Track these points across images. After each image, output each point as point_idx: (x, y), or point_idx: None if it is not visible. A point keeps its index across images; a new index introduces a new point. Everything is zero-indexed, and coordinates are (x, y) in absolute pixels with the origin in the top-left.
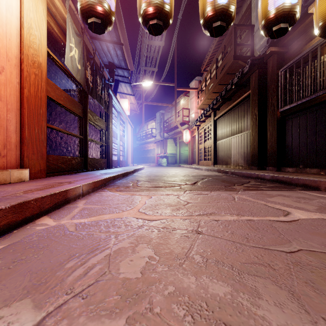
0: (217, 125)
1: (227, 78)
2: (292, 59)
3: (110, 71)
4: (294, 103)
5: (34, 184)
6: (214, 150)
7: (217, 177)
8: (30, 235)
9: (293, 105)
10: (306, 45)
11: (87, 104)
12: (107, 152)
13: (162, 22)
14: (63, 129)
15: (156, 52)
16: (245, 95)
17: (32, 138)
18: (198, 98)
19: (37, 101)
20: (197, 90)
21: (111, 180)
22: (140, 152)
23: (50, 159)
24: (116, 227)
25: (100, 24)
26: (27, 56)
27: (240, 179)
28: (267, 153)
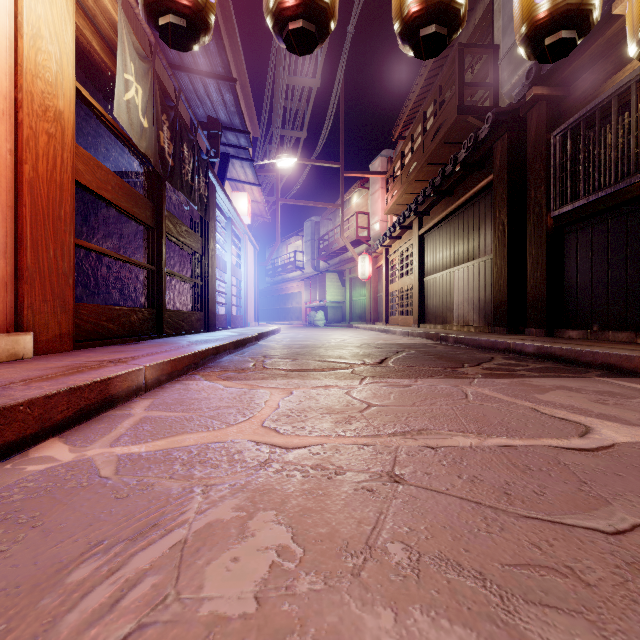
0: (424, 244)
1: (445, 152)
2: (578, 110)
3: (211, 135)
4: (582, 199)
5: (41, 365)
6: (419, 294)
7: (426, 349)
8: (6, 488)
9: (580, 203)
10: (607, 82)
11: (164, 200)
12: (204, 297)
13: (314, 25)
14: (116, 251)
15: (304, 100)
16: (481, 185)
17: (42, 268)
18: (387, 192)
19: (53, 190)
20: (386, 176)
21: (211, 356)
22: (272, 298)
23: (84, 313)
24: (208, 465)
25: (184, 29)
26: (31, 96)
27: (472, 352)
28: (527, 301)
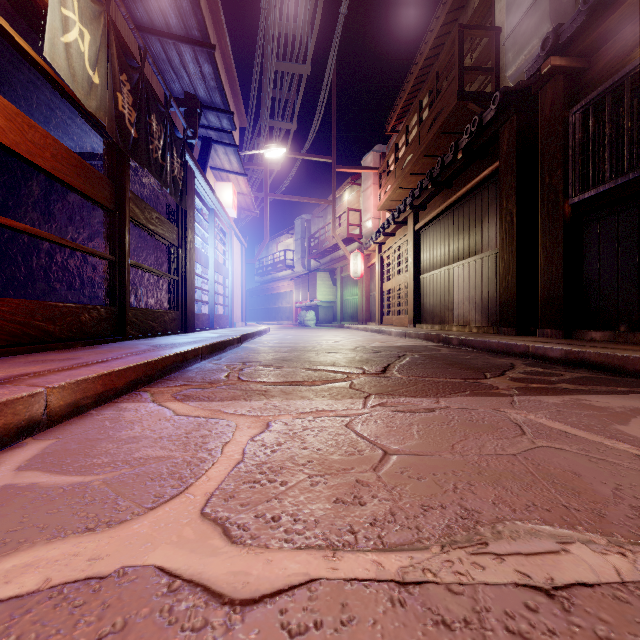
0: (420, 240)
1: (442, 143)
2: (603, 82)
3: (189, 113)
4: (608, 182)
5: None
6: (415, 292)
7: (430, 352)
8: None
9: (606, 187)
10: None
11: (127, 179)
12: (181, 295)
13: None
14: (81, 242)
15: (294, 90)
16: (485, 173)
17: None
18: (380, 187)
19: None
20: (379, 171)
21: (174, 364)
22: (262, 297)
23: (5, 310)
24: None
25: None
26: None
27: (484, 356)
28: (540, 298)
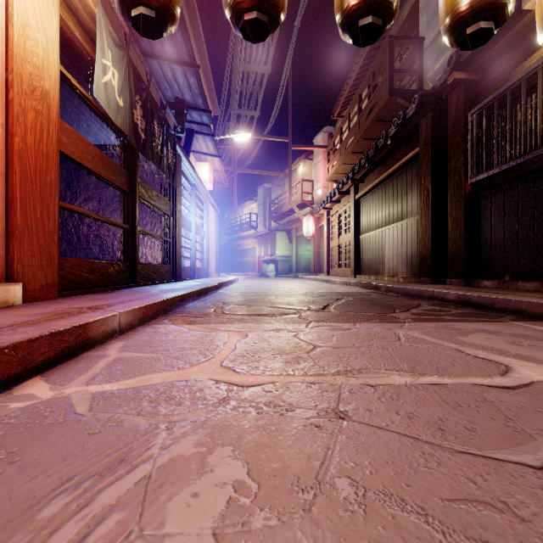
0: (360, 207)
1: (377, 128)
2: (492, 92)
3: (178, 114)
4: (496, 168)
5: (28, 311)
6: (356, 249)
7: (362, 296)
8: None
9: (494, 171)
10: (518, 68)
11: (137, 169)
12: (172, 252)
13: (266, 16)
14: (96, 213)
15: (258, 84)
16: (408, 156)
17: (31, 227)
18: (328, 163)
19: (40, 159)
20: (327, 149)
21: (177, 303)
22: (230, 253)
23: (67, 266)
24: (173, 403)
25: (153, 20)
26: (20, 77)
27: (402, 299)
28: (448, 255)
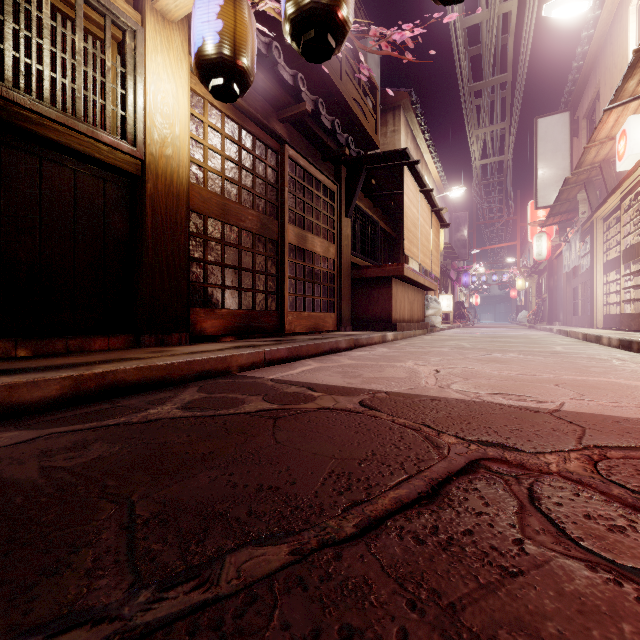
0: None
1: None
2: None
3: None
4: None
5: None
6: None
7: None
8: None
9: None
10: None
11: None
12: None
13: None
14: None
15: None
16: None
17: None
18: None
19: None
20: None
21: None
22: None
23: None
24: None
25: None
26: None
27: None
28: None
